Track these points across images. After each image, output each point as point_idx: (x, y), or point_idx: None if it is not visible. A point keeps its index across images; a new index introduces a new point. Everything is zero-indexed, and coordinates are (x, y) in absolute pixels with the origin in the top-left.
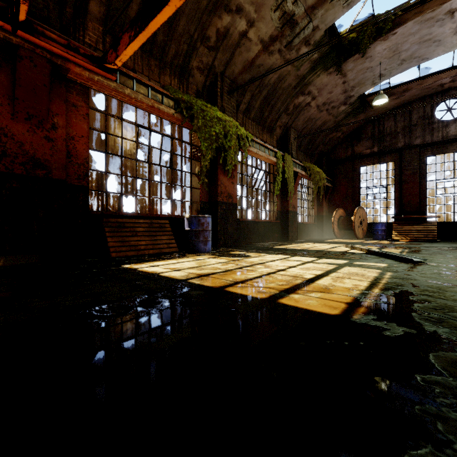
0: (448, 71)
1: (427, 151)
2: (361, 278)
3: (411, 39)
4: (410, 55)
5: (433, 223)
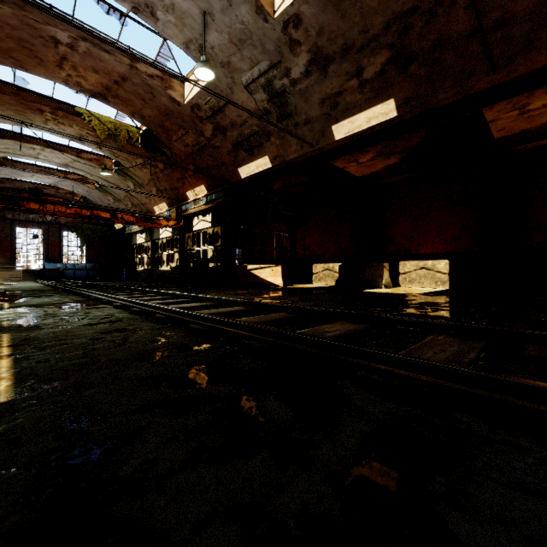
0: (29, 183)
1: (16, 224)
2: (0, 287)
3: (8, 170)
4: (7, 174)
5: (20, 270)
